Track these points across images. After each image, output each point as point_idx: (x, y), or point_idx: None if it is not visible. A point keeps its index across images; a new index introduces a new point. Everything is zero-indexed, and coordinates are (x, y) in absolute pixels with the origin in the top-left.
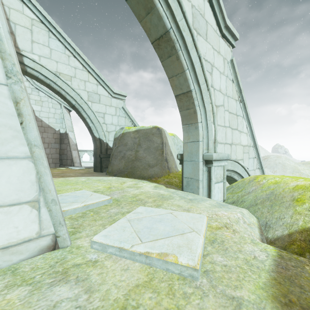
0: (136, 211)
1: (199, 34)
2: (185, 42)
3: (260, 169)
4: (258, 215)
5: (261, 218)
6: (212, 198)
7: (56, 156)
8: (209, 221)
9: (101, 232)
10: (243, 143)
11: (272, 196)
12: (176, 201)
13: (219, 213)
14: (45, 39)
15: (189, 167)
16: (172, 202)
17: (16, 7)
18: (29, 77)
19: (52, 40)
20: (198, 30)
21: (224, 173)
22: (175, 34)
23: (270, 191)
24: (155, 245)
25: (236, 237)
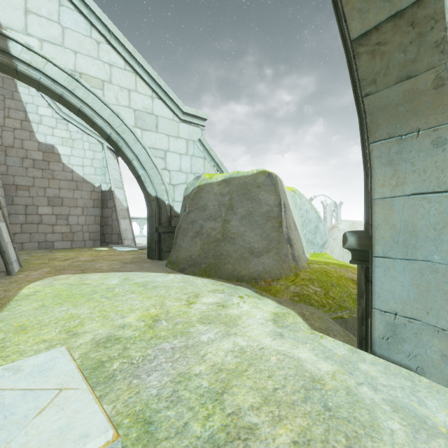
0: None
1: None
2: None
3: None
4: None
5: None
6: None
7: (96, 229)
8: None
9: None
10: None
11: None
12: None
13: None
14: (53, 8)
15: (398, 280)
16: None
17: None
18: (26, 83)
19: (66, 11)
20: None
21: None
22: None
23: None
24: None
25: None
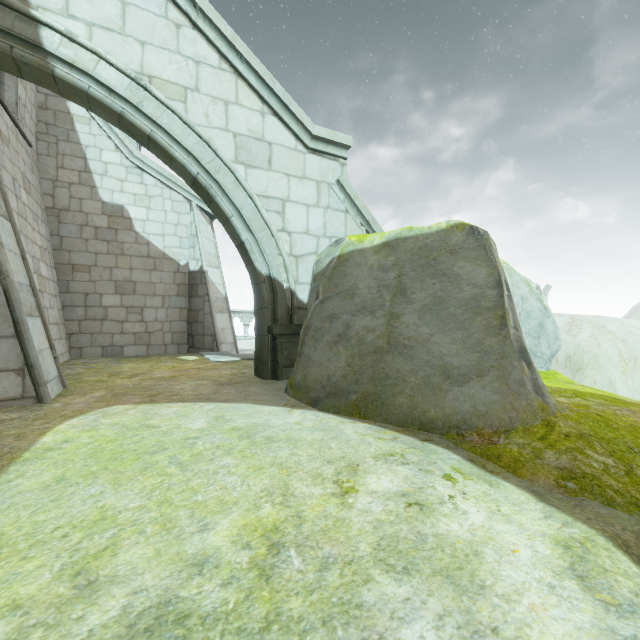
0: None
1: None
2: None
3: None
4: None
5: None
6: None
7: (181, 327)
8: None
9: None
10: None
11: None
12: None
13: None
14: None
15: None
16: None
17: None
18: (70, 99)
19: None
20: None
21: None
22: None
23: None
24: None
25: None
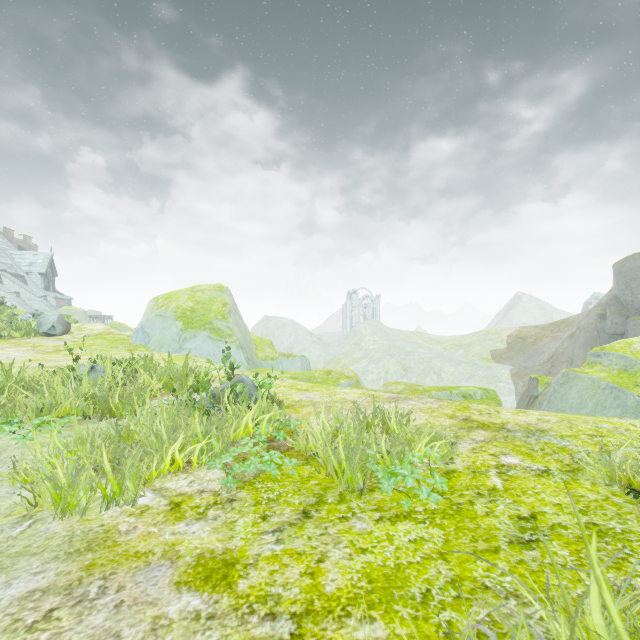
0: None
1: None
2: None
3: None
4: None
5: None
6: None
7: None
8: None
9: None
10: None
11: None
12: None
13: None
14: (13, 286)
15: None
16: None
17: (6, 281)
18: None
19: (15, 285)
20: None
21: None
22: None
23: None
24: None
25: None
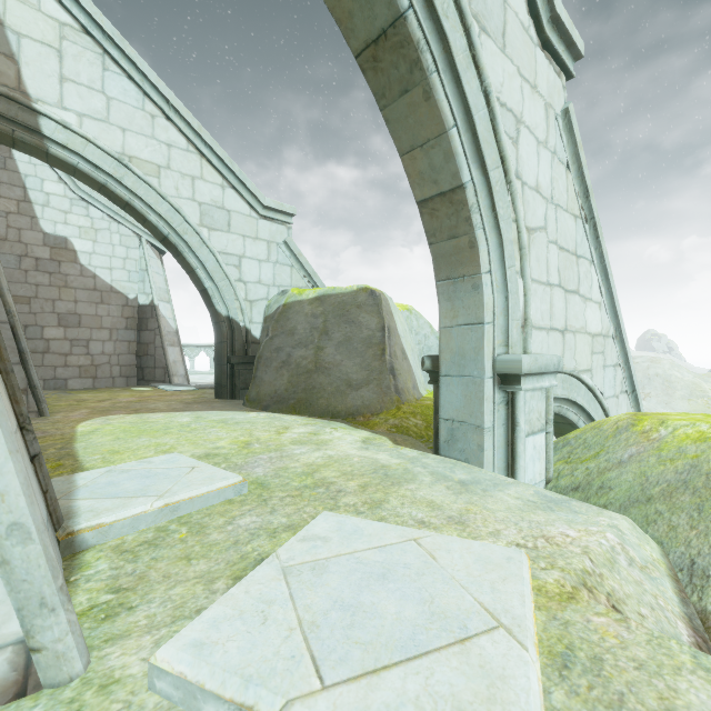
0: (311, 533)
1: (486, 32)
2: (448, 48)
3: (629, 393)
4: (660, 533)
5: (671, 543)
6: (520, 476)
7: (130, 360)
8: (532, 566)
9: (188, 628)
10: (592, 327)
11: (697, 479)
12: (423, 488)
13: (552, 532)
14: (95, 74)
15: (455, 393)
16: (412, 491)
17: None
18: (56, 167)
19: (112, 76)
20: (483, 19)
21: (550, 408)
22: (420, 24)
23: (688, 461)
24: (371, 706)
25: (636, 640)
